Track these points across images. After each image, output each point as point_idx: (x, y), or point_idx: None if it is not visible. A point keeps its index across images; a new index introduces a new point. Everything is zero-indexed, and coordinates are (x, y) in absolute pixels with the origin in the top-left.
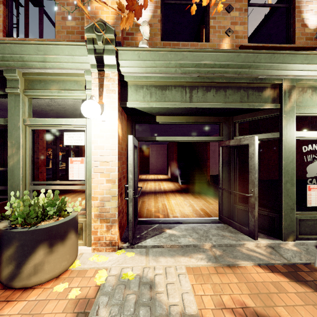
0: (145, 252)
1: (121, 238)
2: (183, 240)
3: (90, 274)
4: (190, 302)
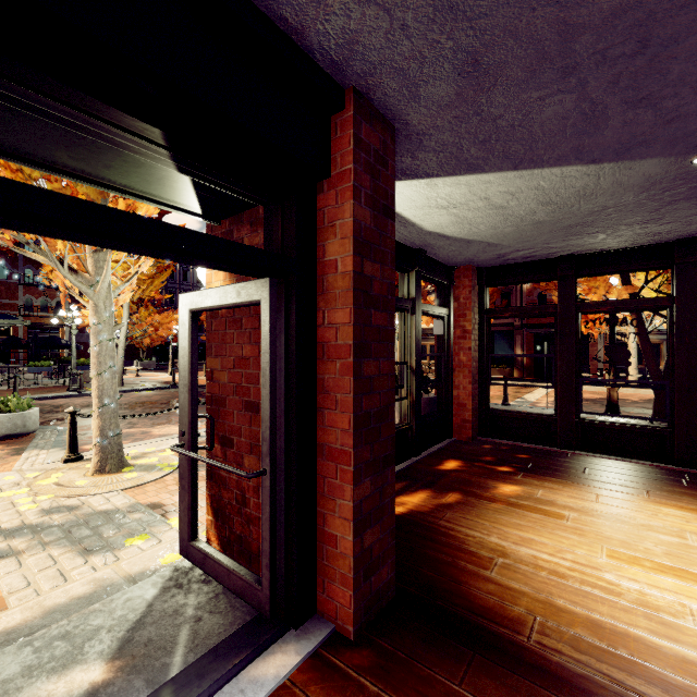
0: (139, 579)
1: (230, 556)
2: (11, 660)
3: (204, 521)
4: (4, 566)
